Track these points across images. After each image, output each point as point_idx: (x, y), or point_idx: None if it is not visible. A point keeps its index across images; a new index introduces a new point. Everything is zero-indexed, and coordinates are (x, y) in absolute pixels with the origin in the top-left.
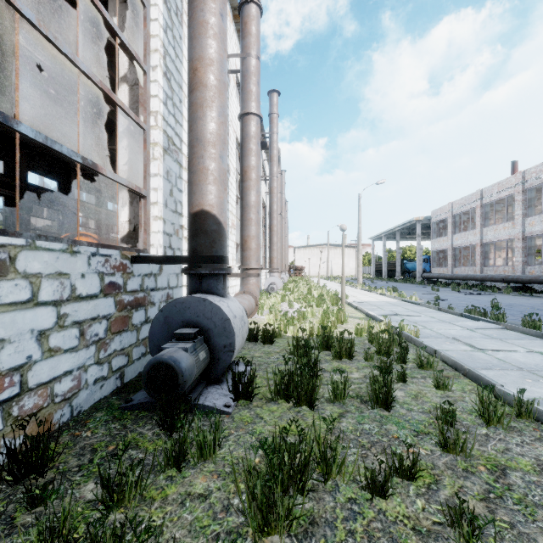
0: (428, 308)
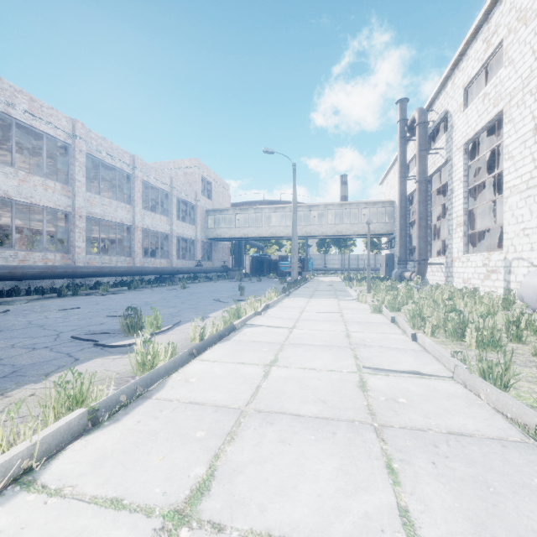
0: (294, 292)
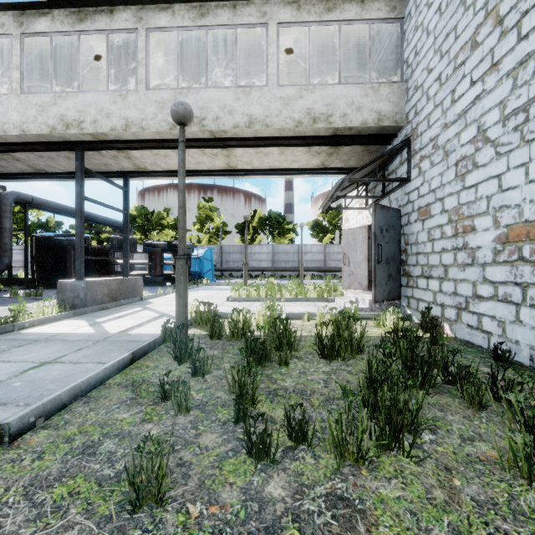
0: None
